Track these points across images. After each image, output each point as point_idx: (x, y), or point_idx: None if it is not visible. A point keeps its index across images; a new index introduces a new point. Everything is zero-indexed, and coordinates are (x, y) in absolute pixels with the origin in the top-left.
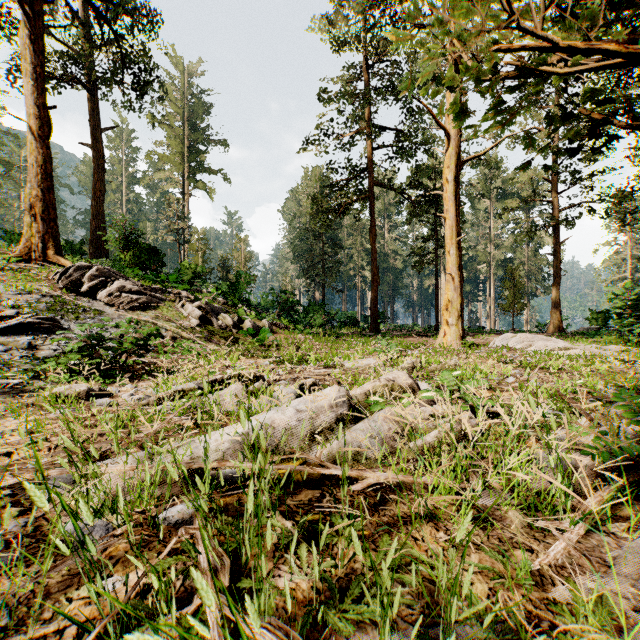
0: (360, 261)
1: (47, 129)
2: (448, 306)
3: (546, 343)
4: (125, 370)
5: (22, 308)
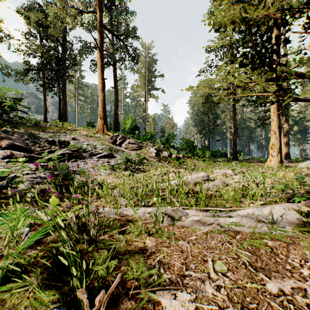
0: (229, 124)
1: (104, 87)
2: (272, 147)
3: None
4: (135, 170)
5: (102, 150)
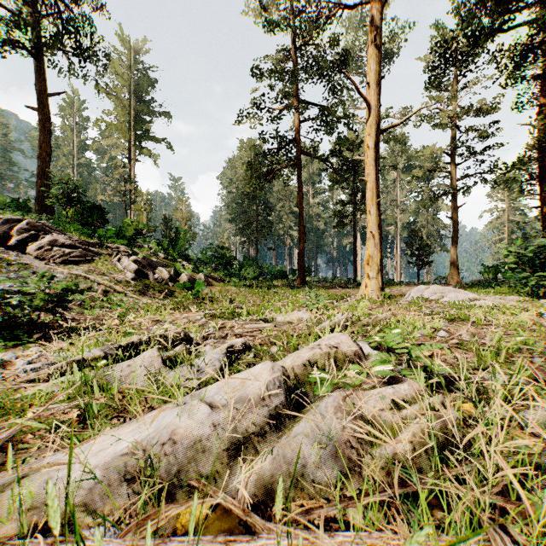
0: (288, 222)
1: None
2: (369, 261)
3: (457, 294)
4: (37, 329)
5: None
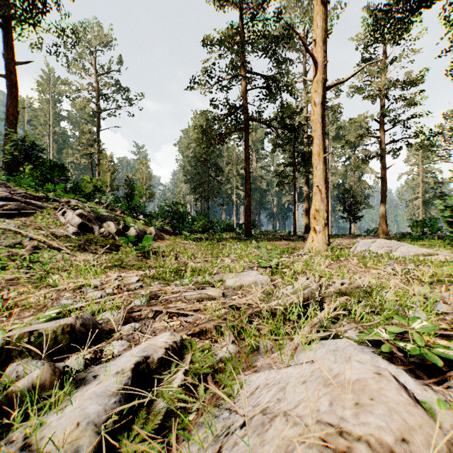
0: (235, 183)
1: None
2: (315, 215)
3: (408, 249)
4: None
5: None
